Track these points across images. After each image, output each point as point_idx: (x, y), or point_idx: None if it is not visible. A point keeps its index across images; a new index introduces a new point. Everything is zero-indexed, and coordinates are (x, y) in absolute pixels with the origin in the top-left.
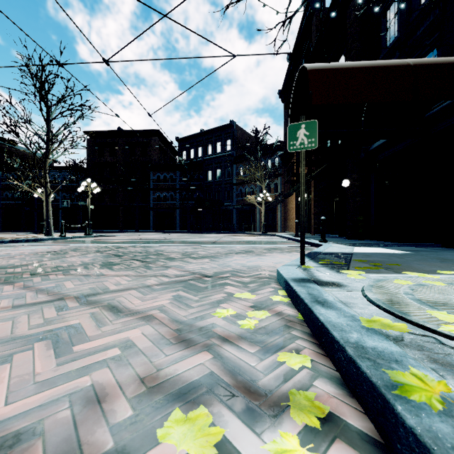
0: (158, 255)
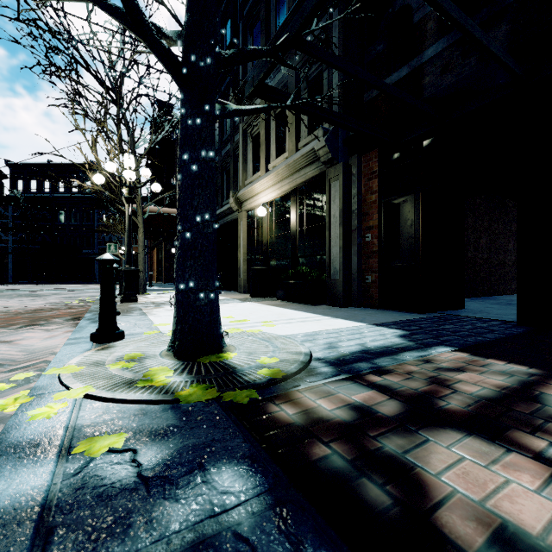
0: (35, 294)
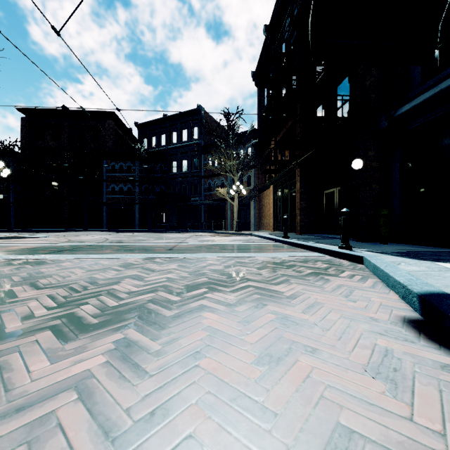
0: None
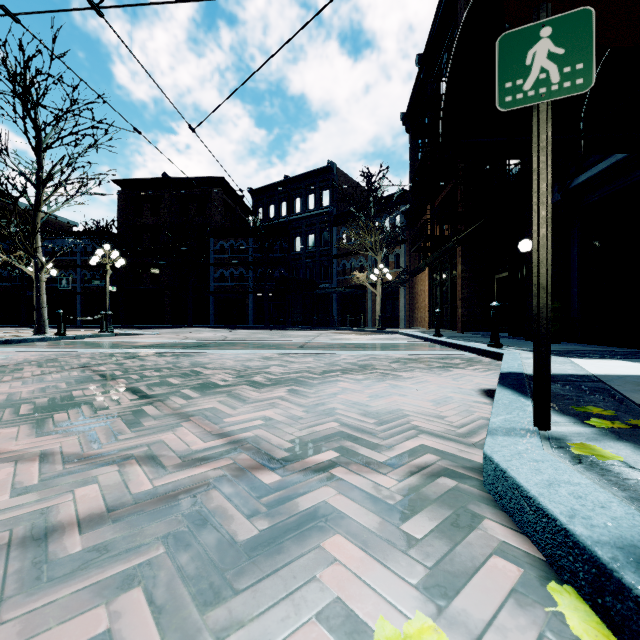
0: (189, 375)
